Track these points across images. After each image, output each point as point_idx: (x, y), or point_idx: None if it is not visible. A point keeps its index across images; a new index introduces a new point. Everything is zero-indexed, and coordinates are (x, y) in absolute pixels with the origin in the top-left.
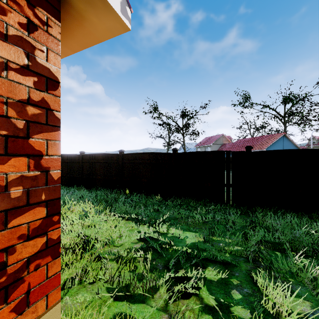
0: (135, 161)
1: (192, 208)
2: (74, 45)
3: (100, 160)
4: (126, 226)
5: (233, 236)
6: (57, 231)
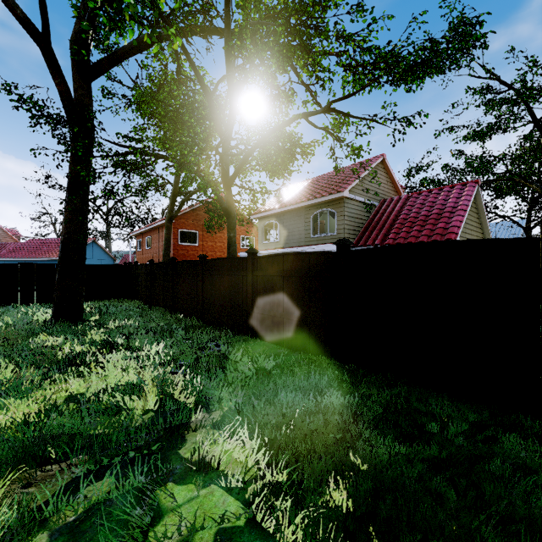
0: None
1: None
2: None
3: None
4: None
5: None
6: None
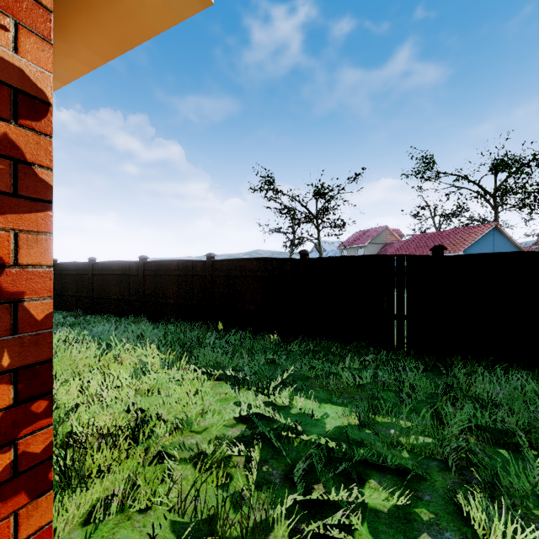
0: (234, 273)
1: (334, 357)
2: (103, 43)
3: (174, 272)
4: (215, 392)
5: (415, 415)
6: (42, 433)
